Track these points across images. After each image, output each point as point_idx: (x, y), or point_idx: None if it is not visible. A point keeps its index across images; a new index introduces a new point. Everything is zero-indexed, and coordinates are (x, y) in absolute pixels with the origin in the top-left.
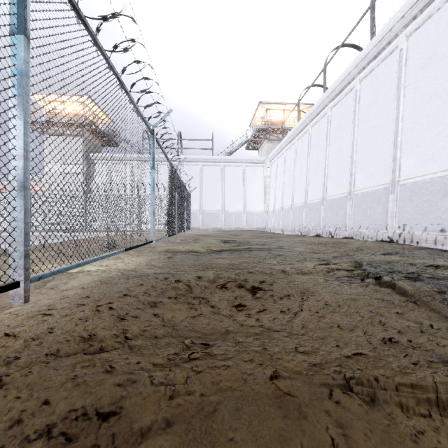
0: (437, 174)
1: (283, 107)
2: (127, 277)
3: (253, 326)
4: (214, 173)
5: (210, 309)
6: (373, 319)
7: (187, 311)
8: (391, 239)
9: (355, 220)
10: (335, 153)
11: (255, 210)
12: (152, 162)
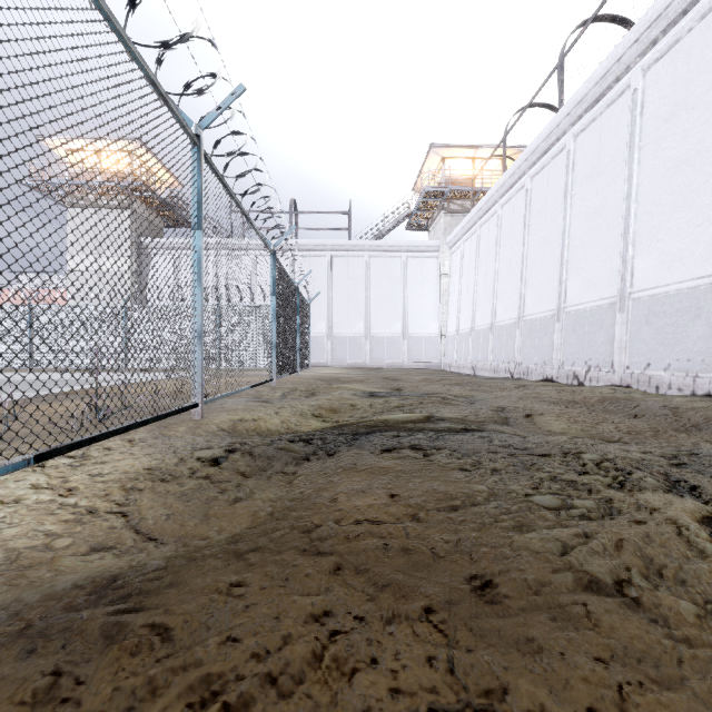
0: None
1: (473, 153)
2: None
3: None
4: (352, 270)
5: None
6: None
7: None
8: None
9: (637, 351)
10: (585, 221)
11: (423, 333)
12: (197, 212)
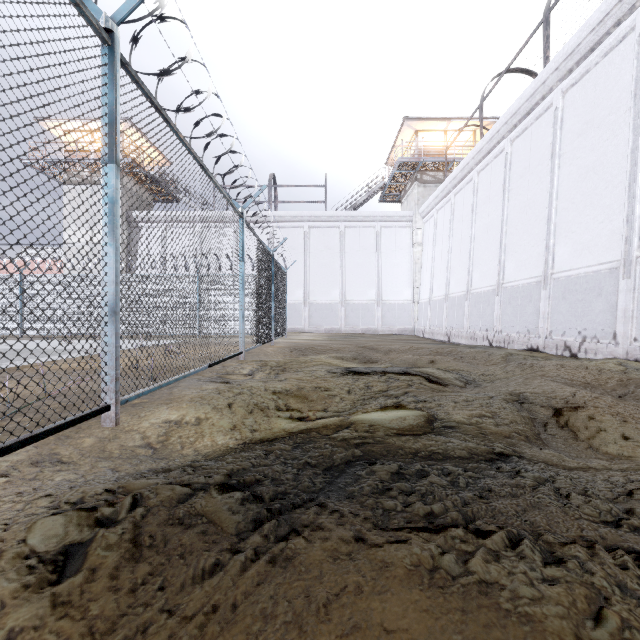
0: None
1: (445, 125)
2: None
3: None
4: (328, 240)
5: None
6: None
7: None
8: None
9: None
10: (577, 181)
11: (396, 300)
12: (108, 138)
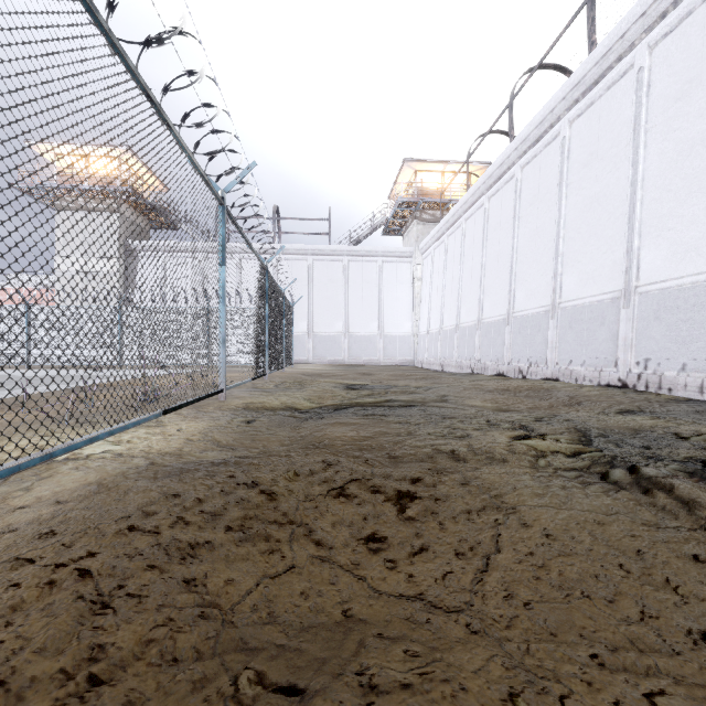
0: (703, 276)
1: (443, 167)
2: (155, 474)
3: (401, 597)
4: (332, 274)
5: (312, 550)
6: (651, 577)
7: (263, 560)
8: (624, 383)
9: (563, 350)
10: (529, 241)
11: (397, 332)
12: (222, 252)
